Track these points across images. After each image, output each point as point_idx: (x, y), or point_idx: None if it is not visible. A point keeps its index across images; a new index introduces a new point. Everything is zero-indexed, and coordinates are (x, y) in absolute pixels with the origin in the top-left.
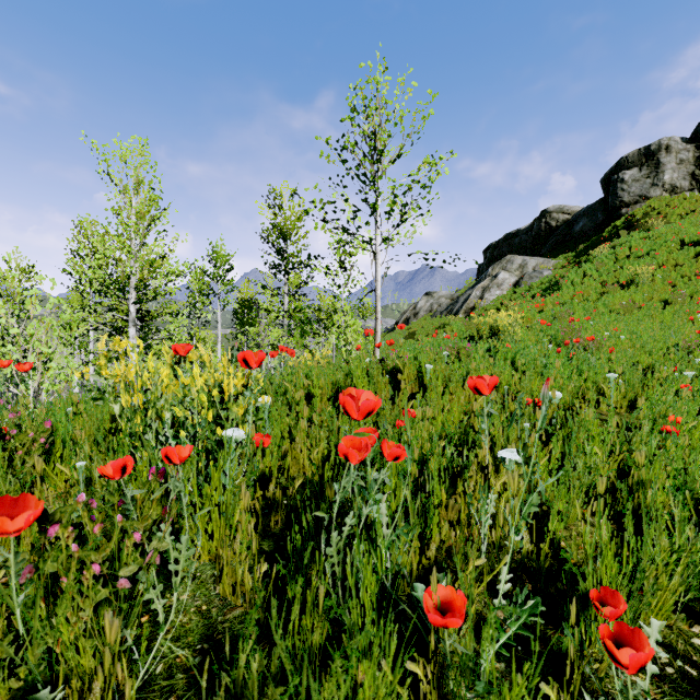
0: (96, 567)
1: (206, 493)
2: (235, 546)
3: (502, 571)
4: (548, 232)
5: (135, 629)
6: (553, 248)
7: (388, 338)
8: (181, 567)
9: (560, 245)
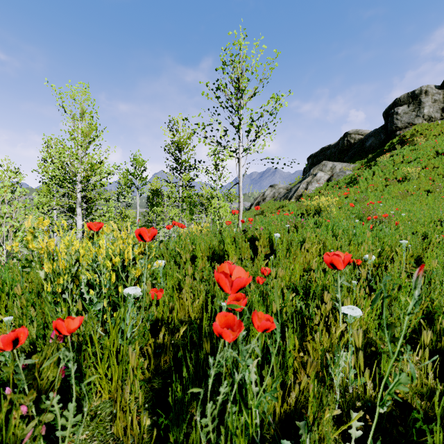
0: None
1: (105, 345)
2: (126, 396)
3: (352, 417)
4: (349, 146)
5: None
6: (352, 157)
7: (246, 214)
8: (67, 432)
9: (356, 155)
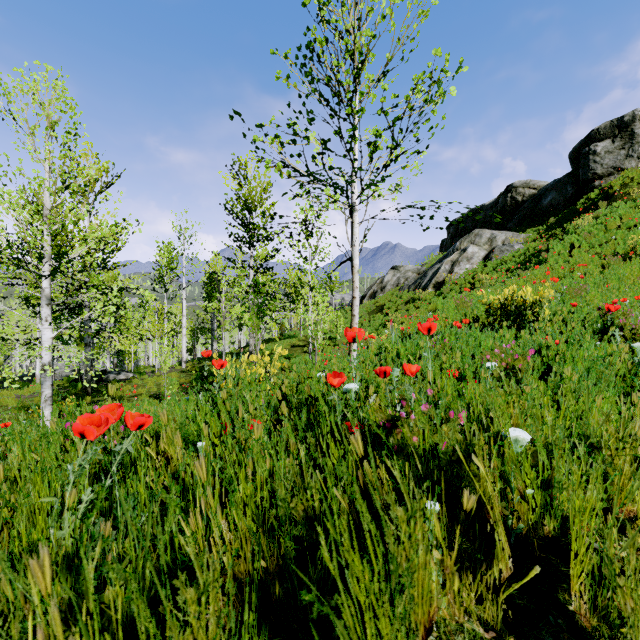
0: None
1: None
2: None
3: None
4: (514, 207)
5: None
6: (520, 223)
7: None
8: None
9: (527, 219)
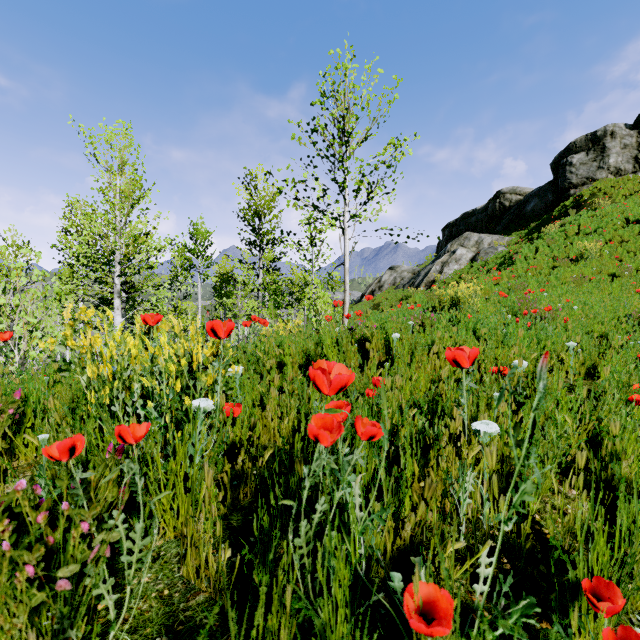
0: (31, 567)
1: (170, 468)
2: (199, 527)
3: (482, 553)
4: (502, 211)
5: (83, 627)
6: (507, 226)
7: (355, 309)
8: (134, 557)
9: (513, 223)
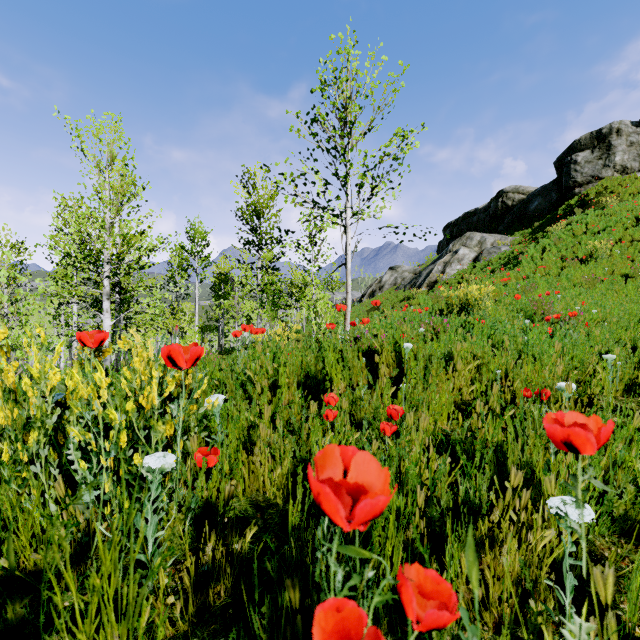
0: None
1: (90, 587)
2: None
3: None
4: (504, 211)
5: None
6: (510, 226)
7: (355, 310)
8: None
9: (516, 223)
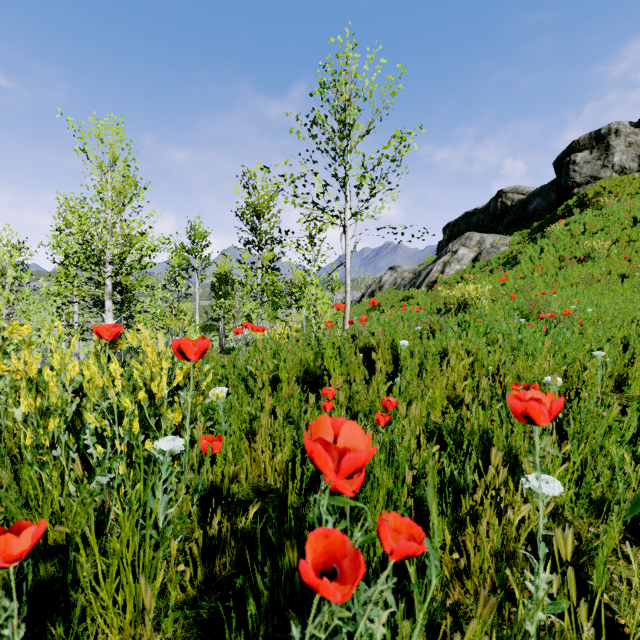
0: None
1: (112, 550)
2: None
3: None
4: (504, 211)
5: None
6: (509, 226)
7: (355, 310)
8: None
9: (515, 223)
